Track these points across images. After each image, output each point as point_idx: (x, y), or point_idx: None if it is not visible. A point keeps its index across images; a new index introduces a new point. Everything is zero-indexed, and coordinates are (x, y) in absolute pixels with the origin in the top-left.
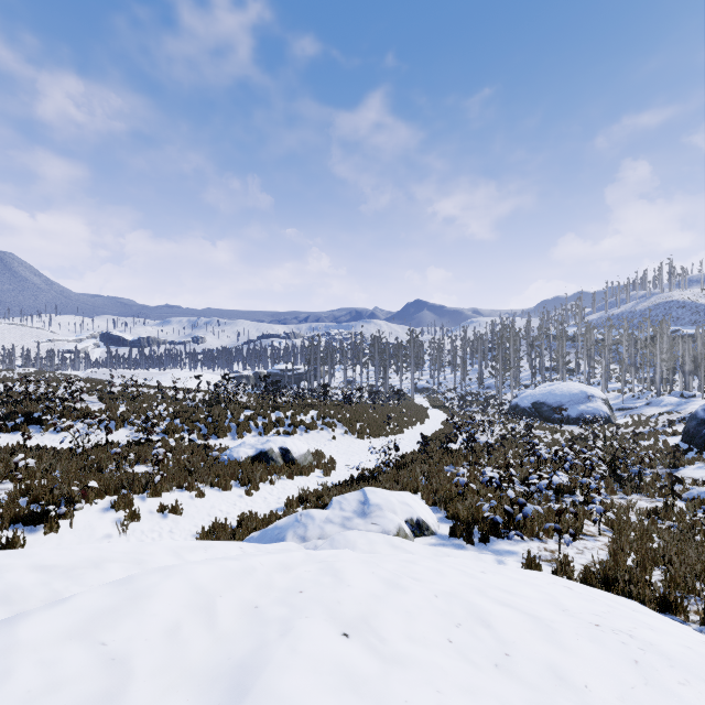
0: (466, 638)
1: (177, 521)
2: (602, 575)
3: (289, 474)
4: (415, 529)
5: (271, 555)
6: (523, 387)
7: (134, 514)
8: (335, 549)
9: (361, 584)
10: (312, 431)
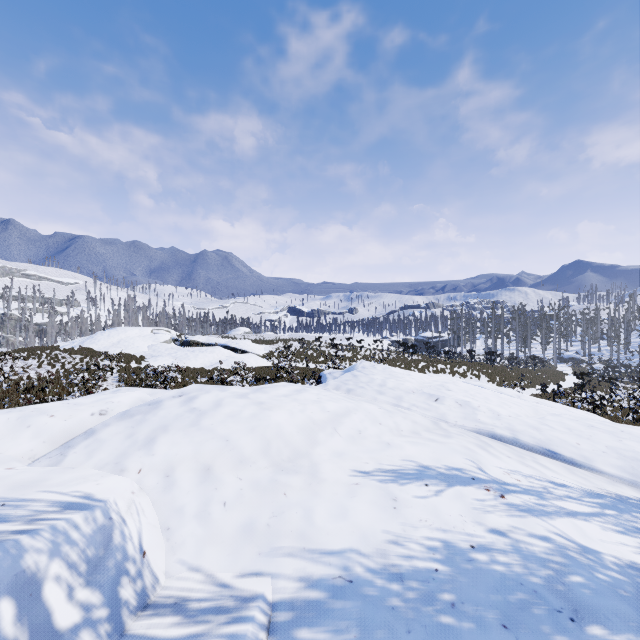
0: None
1: None
2: None
3: None
4: None
5: None
6: None
7: None
8: None
9: None
10: (464, 378)
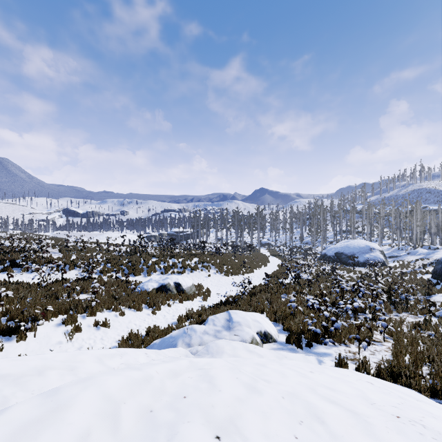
0: (307, 434)
1: (106, 332)
2: (389, 371)
3: (180, 299)
4: (263, 338)
5: (165, 364)
6: (329, 242)
7: (78, 328)
8: (210, 353)
9: (229, 389)
10: (195, 271)
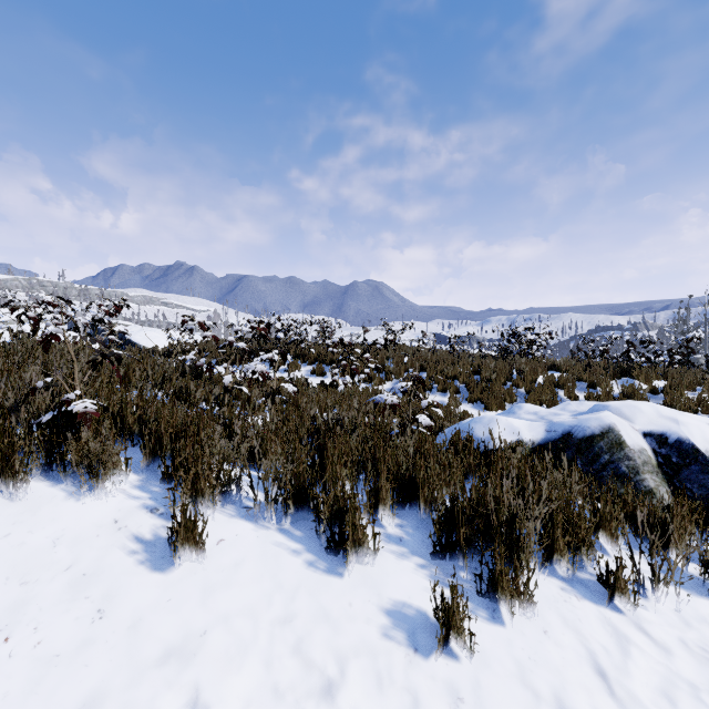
0: None
1: None
2: None
3: None
4: None
5: None
6: None
7: None
8: None
9: None
10: None
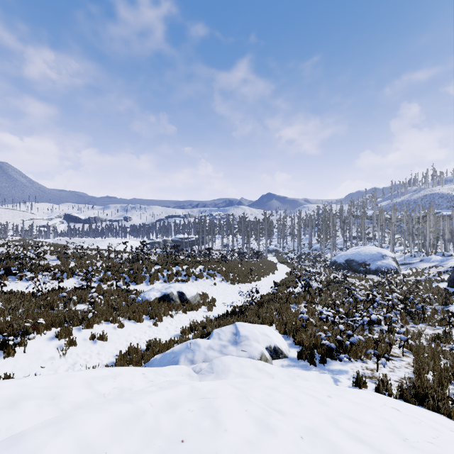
0: None
1: (103, 346)
2: (413, 392)
3: (183, 310)
4: (273, 353)
5: (161, 392)
6: (338, 249)
7: (72, 342)
8: (215, 371)
9: (237, 427)
10: (200, 279)
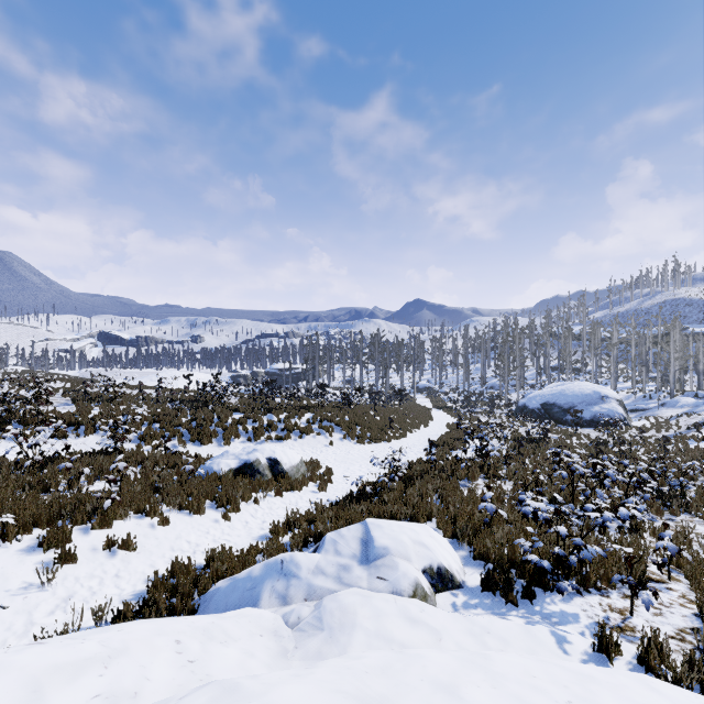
0: None
1: (128, 560)
2: None
3: (277, 490)
4: (436, 581)
5: None
6: (528, 386)
7: (68, 555)
8: (326, 627)
9: None
10: (307, 436)
